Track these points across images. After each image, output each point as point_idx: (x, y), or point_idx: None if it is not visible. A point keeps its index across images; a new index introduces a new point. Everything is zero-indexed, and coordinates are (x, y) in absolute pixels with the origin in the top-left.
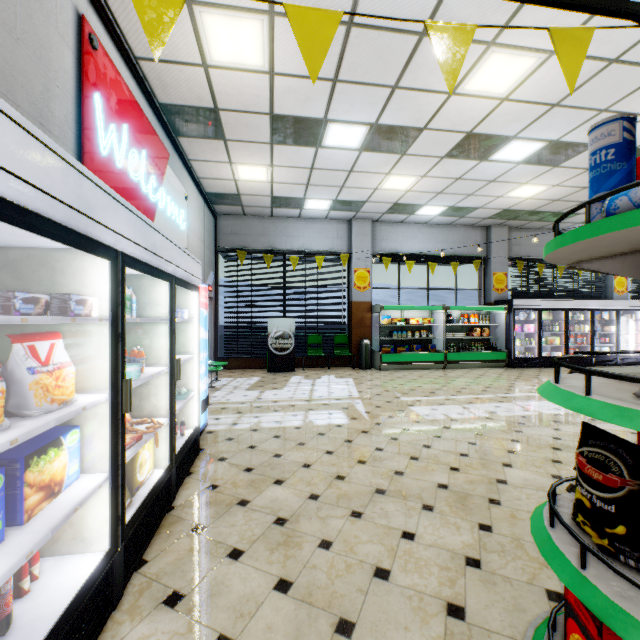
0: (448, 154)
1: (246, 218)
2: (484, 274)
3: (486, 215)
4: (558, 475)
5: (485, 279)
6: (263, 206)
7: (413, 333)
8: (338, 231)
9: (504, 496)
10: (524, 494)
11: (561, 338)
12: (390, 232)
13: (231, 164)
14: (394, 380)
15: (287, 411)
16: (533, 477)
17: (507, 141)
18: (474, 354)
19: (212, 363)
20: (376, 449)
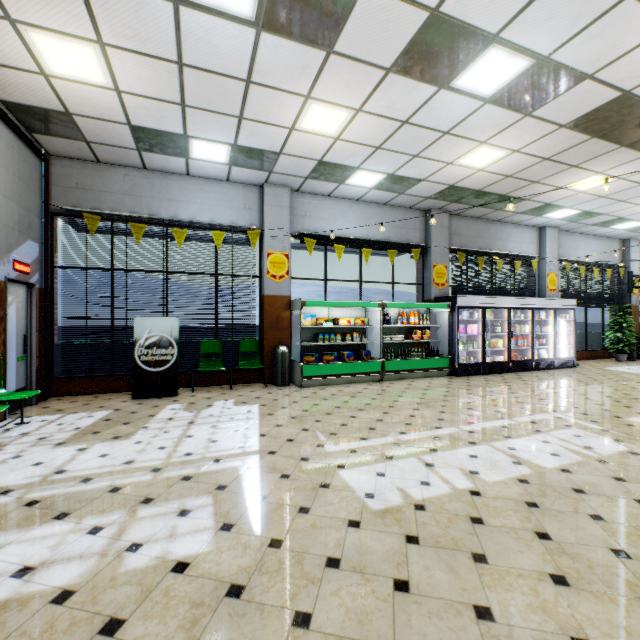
0: (397, 63)
1: (102, 167)
2: (423, 266)
3: (429, 193)
4: None
5: (424, 272)
6: (123, 146)
7: (343, 336)
8: (246, 199)
9: None
10: None
11: (503, 340)
12: (315, 207)
13: (14, 24)
14: (318, 405)
15: (88, 514)
16: None
17: (483, 46)
18: (415, 361)
19: (2, 396)
20: None
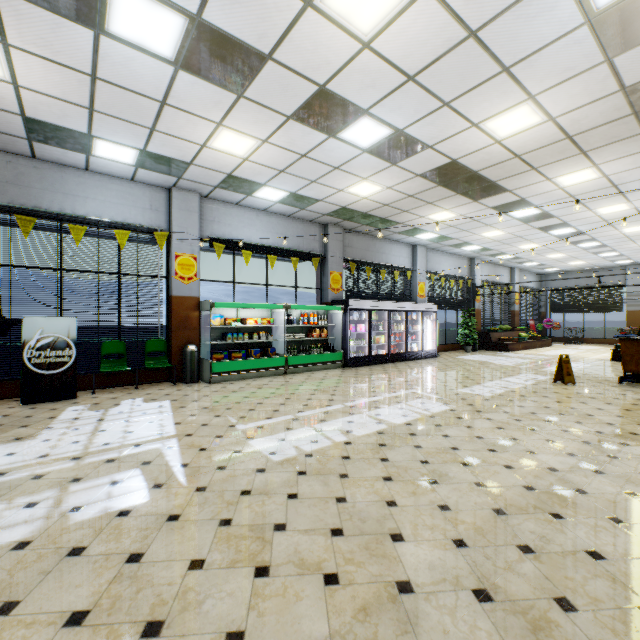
0: (296, 114)
1: None
2: (322, 273)
3: (326, 211)
4: (460, 538)
5: (323, 278)
6: (10, 133)
7: (251, 335)
8: (152, 200)
9: (424, 635)
10: (446, 613)
11: (385, 337)
12: (224, 214)
13: None
14: (228, 397)
15: (17, 496)
16: (437, 556)
17: (359, 115)
18: (315, 356)
19: None
20: (191, 566)
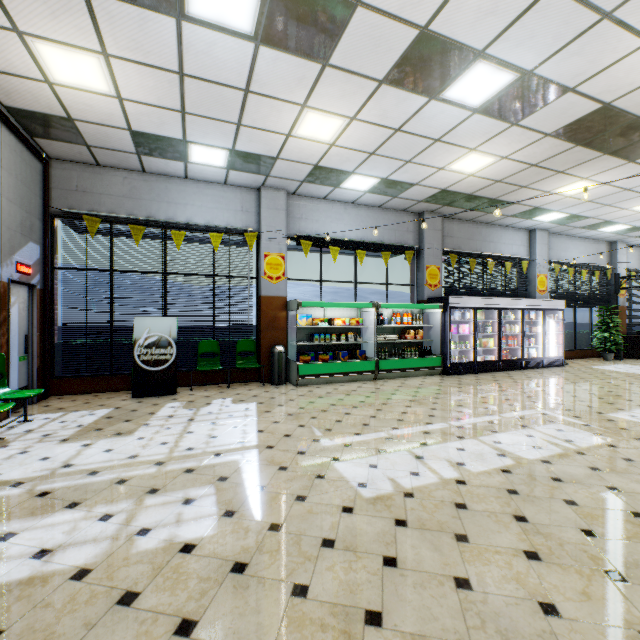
0: (389, 76)
1: (102, 170)
2: (416, 268)
3: (421, 196)
4: None
5: (418, 273)
6: (123, 150)
7: (339, 336)
8: (243, 202)
9: None
10: None
11: (494, 340)
12: (311, 210)
13: (21, 36)
14: (314, 403)
15: (98, 503)
16: None
17: (471, 61)
18: (408, 361)
19: (6, 394)
20: None
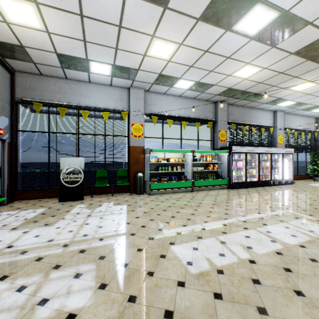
0: (203, 15)
1: (43, 77)
2: (214, 131)
3: (217, 92)
4: None
5: (214, 134)
6: (54, 65)
7: (172, 168)
8: (120, 95)
9: None
10: None
11: (256, 170)
12: (157, 100)
13: None
14: (159, 205)
15: (19, 276)
16: None
17: (252, 4)
18: (210, 181)
19: None
20: None
